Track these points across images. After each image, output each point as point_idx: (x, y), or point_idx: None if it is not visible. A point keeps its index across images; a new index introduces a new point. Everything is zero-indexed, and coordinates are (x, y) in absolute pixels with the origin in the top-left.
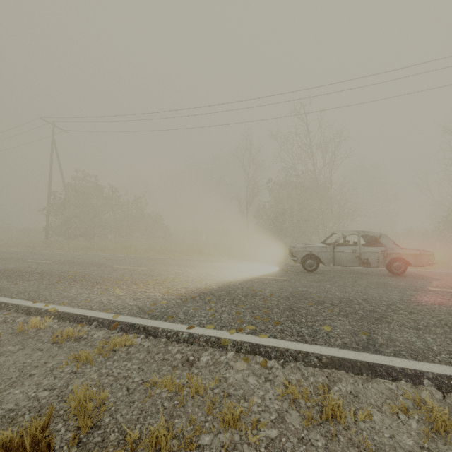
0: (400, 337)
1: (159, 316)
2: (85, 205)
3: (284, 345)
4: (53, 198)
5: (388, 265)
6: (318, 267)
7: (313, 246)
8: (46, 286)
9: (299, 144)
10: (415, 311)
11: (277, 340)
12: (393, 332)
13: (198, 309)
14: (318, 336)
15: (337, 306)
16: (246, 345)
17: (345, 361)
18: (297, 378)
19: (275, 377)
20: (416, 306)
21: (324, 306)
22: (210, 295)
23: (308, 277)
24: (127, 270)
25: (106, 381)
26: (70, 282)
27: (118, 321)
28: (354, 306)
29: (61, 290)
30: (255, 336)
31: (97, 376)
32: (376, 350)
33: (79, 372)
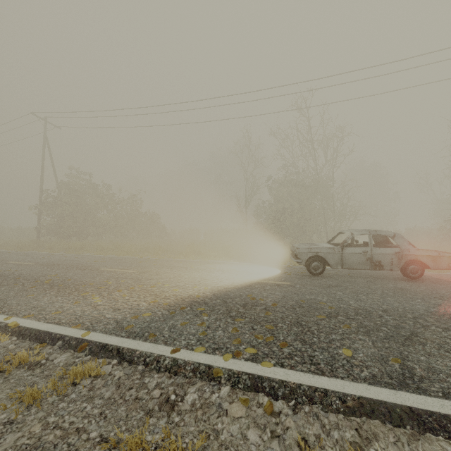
0: (444, 367)
1: (139, 334)
2: (78, 204)
3: (294, 377)
4: (45, 196)
5: (403, 268)
6: (324, 270)
7: (319, 247)
8: (17, 293)
9: (300, 140)
10: (450, 327)
11: (285, 369)
12: (431, 359)
13: (187, 324)
14: (338, 364)
15: (354, 320)
16: (244, 378)
17: (379, 406)
18: (316, 433)
19: (284, 431)
20: (449, 320)
21: (338, 320)
22: (203, 305)
23: (314, 282)
24: (113, 274)
25: (50, 437)
26: (45, 288)
27: (87, 341)
28: (374, 320)
29: (31, 298)
30: (256, 364)
31: (40, 429)
32: (417, 387)
33: (17, 421)
